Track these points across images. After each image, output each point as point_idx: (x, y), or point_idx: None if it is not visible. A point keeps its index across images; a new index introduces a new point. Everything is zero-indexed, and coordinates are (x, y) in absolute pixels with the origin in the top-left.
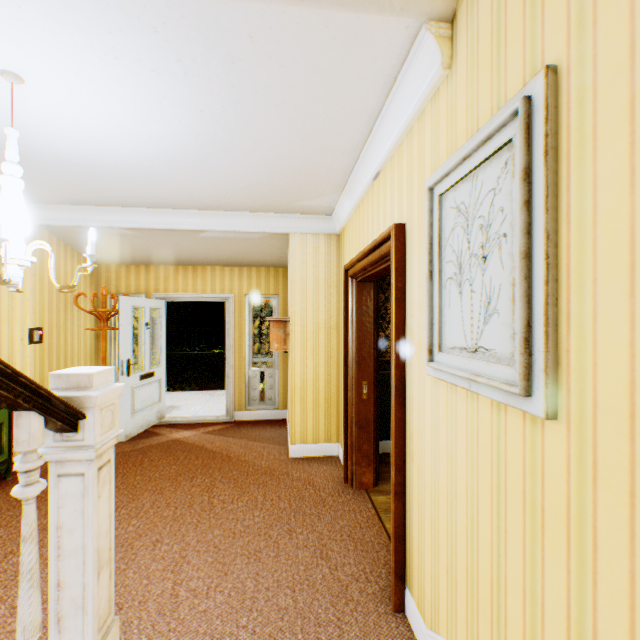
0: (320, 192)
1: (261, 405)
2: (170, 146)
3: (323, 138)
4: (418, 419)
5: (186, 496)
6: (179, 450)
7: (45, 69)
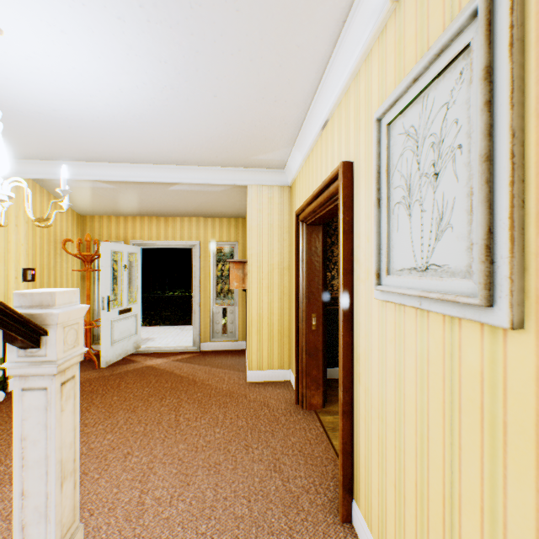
0: (274, 146)
1: (223, 337)
2: (139, 99)
3: (276, 89)
4: (365, 342)
5: (156, 414)
6: (151, 375)
7: (20, 18)
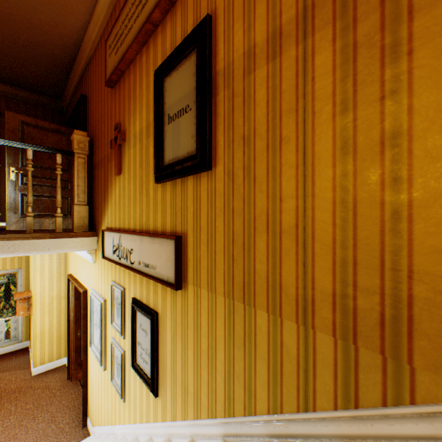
0: None
1: (7, 342)
2: None
3: None
4: (91, 359)
5: None
6: None
7: None
